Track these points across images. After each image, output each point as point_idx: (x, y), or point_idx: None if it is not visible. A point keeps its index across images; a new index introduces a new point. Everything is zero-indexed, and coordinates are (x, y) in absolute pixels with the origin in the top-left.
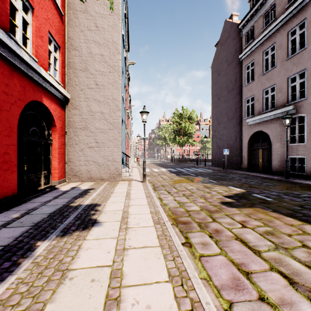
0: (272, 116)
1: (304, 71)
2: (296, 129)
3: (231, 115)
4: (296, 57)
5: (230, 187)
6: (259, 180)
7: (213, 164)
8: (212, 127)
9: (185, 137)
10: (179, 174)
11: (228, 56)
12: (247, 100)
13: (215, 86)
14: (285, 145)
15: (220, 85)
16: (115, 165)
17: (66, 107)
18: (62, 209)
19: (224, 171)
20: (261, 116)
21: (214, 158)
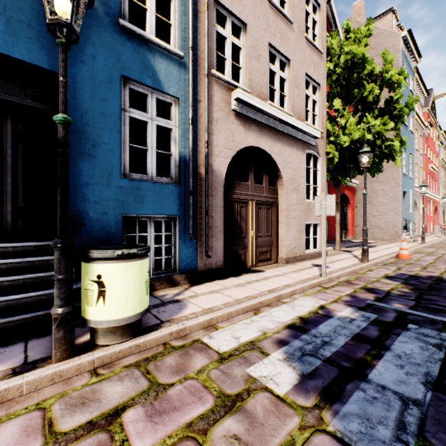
0: None
1: None
2: None
3: None
4: None
5: None
6: None
7: None
8: None
9: None
10: None
11: None
12: None
13: None
14: None
15: None
16: (395, 229)
17: (355, 190)
18: (358, 245)
19: None
20: None
21: None
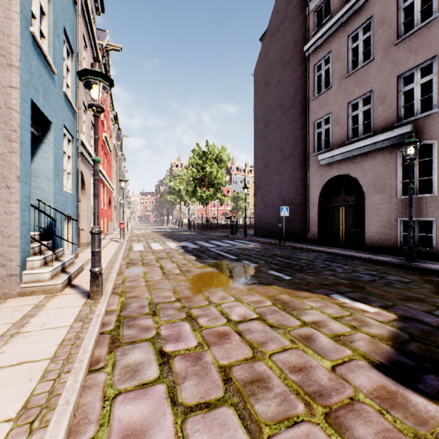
0: (367, 148)
1: (431, 61)
2: (415, 170)
3: (288, 151)
4: (416, 37)
5: (338, 298)
6: (365, 267)
7: (257, 233)
8: (255, 171)
9: (212, 189)
10: (202, 257)
11: (282, 52)
12: (317, 124)
13: (261, 104)
14: (391, 198)
15: (270, 102)
16: None
17: None
18: None
19: (281, 245)
20: (346, 148)
21: (259, 223)
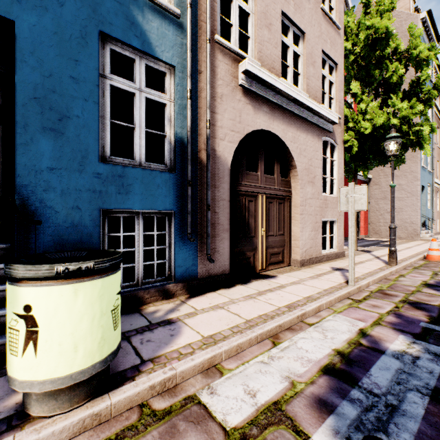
0: None
1: None
2: None
3: None
4: None
5: None
6: None
7: None
8: None
9: None
10: None
11: None
12: None
13: None
14: None
15: None
16: (413, 227)
17: (368, 184)
18: (374, 243)
19: None
20: None
21: None
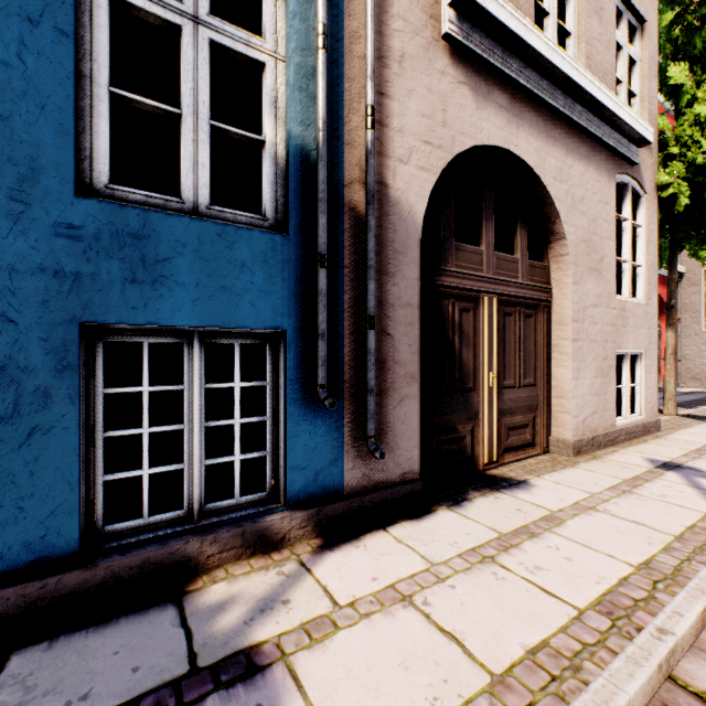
0: None
1: None
2: None
3: None
4: None
5: None
6: None
7: None
8: None
9: None
10: None
11: None
12: None
13: None
14: None
15: None
16: None
17: (678, 285)
18: (699, 400)
19: None
20: None
21: None
